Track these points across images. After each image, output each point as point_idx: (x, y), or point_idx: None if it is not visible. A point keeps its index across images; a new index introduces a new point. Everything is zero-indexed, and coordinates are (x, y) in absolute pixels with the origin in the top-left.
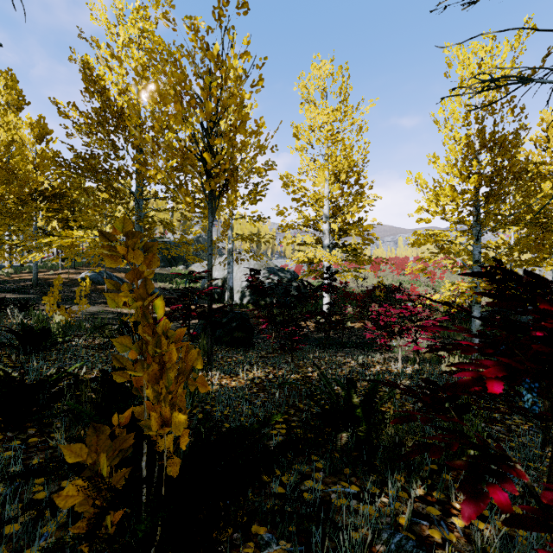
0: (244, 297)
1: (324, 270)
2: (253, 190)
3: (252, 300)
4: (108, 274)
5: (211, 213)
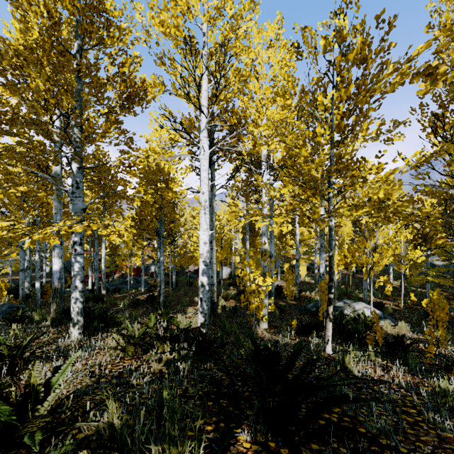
0: None
1: None
2: None
3: None
4: None
5: None
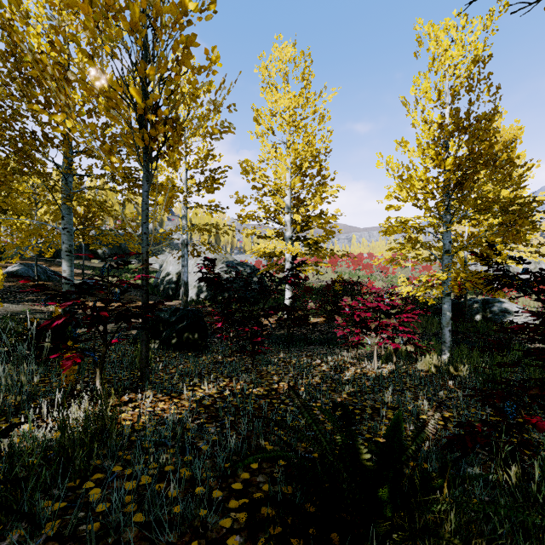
0: (200, 293)
1: (286, 263)
2: (210, 177)
3: (210, 295)
4: (42, 268)
5: (146, 179)
